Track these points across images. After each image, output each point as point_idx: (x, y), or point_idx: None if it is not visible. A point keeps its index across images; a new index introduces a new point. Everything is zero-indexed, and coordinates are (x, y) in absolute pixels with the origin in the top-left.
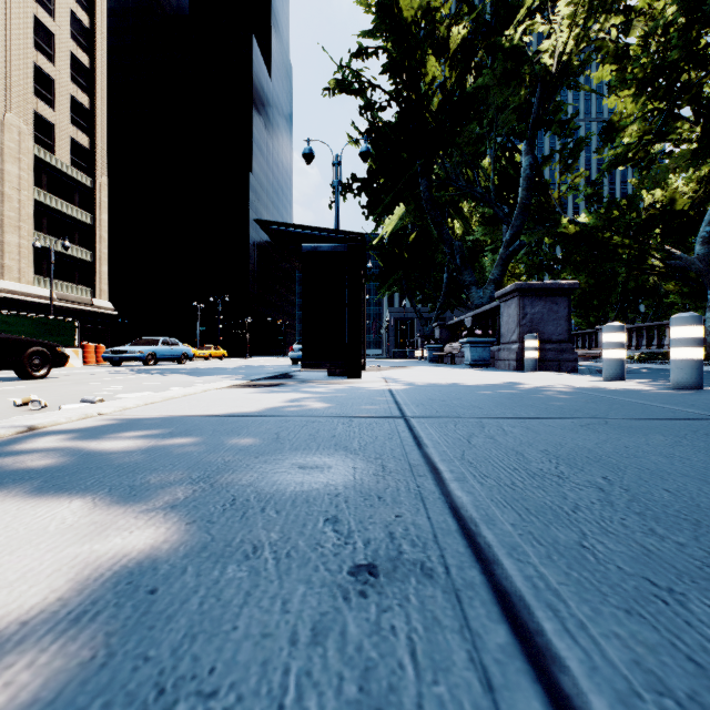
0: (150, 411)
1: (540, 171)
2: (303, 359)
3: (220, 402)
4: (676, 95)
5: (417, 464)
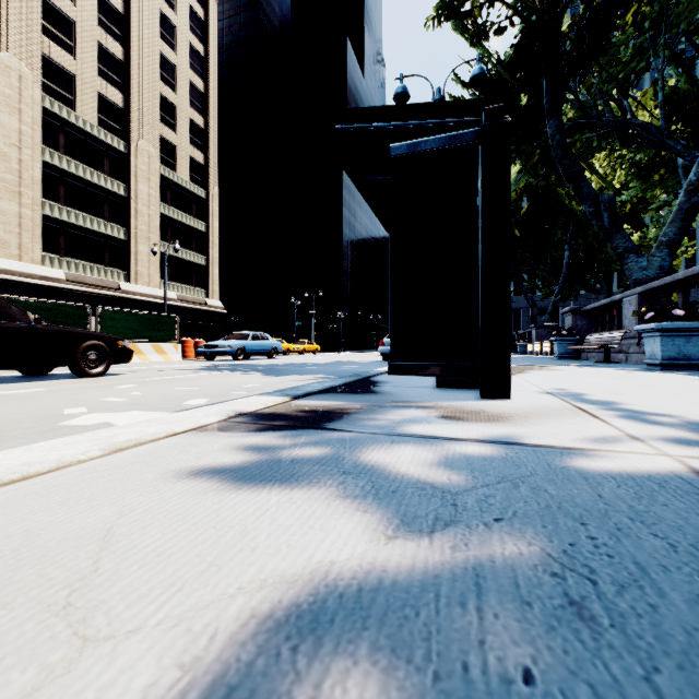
0: None
1: None
2: (391, 358)
3: None
4: None
5: None
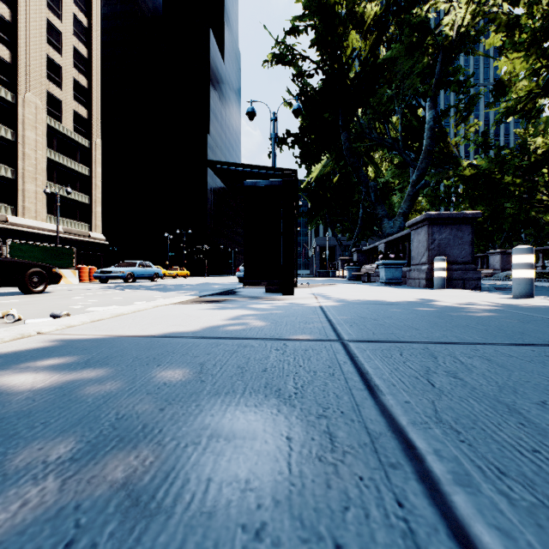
0: (90, 329)
1: (441, 123)
2: (244, 278)
3: (162, 319)
4: None
5: (379, 432)
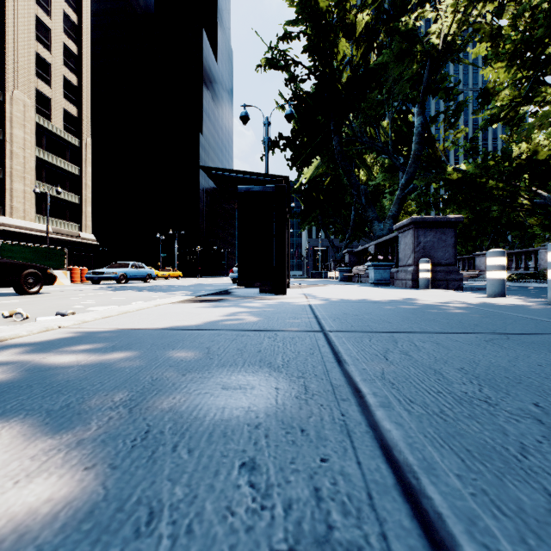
0: (104, 324)
1: (429, 129)
2: (239, 279)
3: (166, 315)
4: (540, 66)
5: (339, 384)
